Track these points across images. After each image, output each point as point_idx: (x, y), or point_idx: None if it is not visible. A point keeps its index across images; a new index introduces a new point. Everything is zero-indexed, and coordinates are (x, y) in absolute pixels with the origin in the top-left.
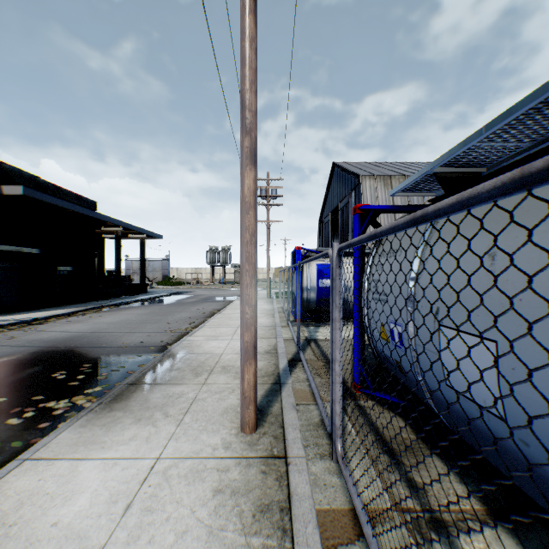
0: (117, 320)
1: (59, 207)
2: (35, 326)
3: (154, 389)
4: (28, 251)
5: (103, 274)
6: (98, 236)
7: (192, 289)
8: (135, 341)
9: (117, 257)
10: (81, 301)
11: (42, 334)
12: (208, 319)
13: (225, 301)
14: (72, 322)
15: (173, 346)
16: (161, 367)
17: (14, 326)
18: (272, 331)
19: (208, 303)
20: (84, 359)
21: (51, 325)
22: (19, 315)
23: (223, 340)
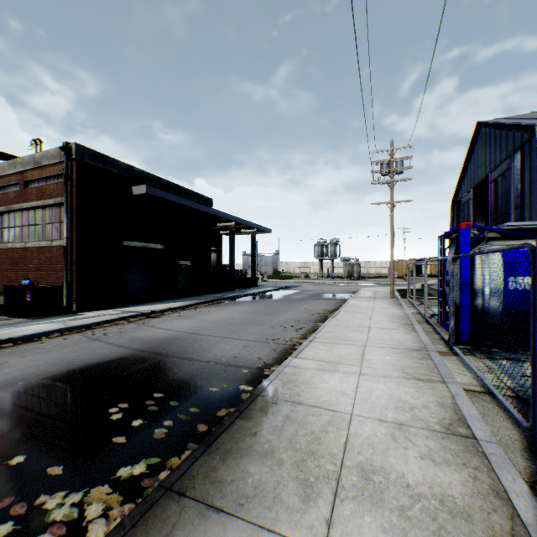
0: (220, 318)
1: (178, 204)
2: (150, 319)
3: (211, 534)
4: (154, 247)
5: (220, 268)
6: (216, 233)
7: (300, 283)
8: (229, 354)
9: (230, 252)
10: (198, 294)
11: (148, 330)
12: (318, 325)
13: (336, 299)
14: (181, 316)
15: (270, 378)
16: (243, 437)
17: (133, 318)
18: (427, 363)
19: (318, 301)
20: (161, 380)
21: (163, 319)
22: (144, 306)
23: (346, 373)
